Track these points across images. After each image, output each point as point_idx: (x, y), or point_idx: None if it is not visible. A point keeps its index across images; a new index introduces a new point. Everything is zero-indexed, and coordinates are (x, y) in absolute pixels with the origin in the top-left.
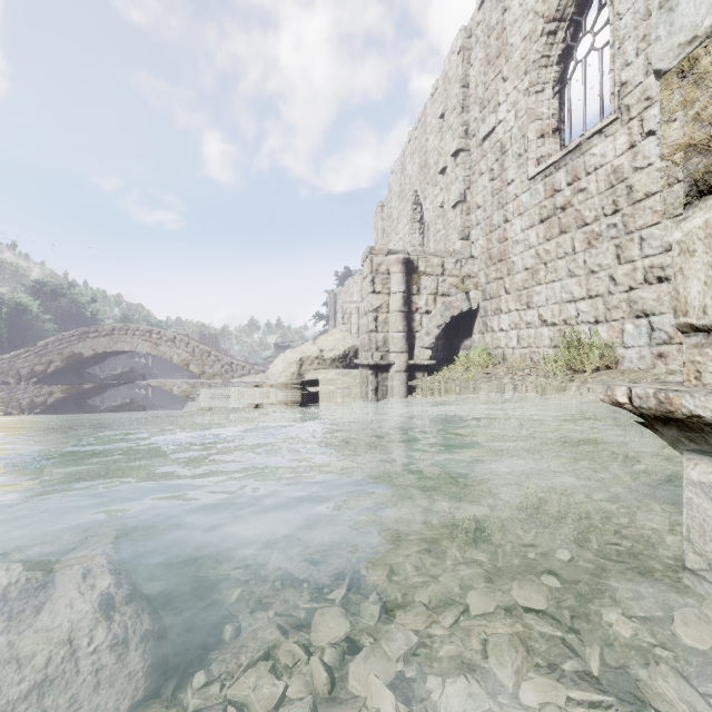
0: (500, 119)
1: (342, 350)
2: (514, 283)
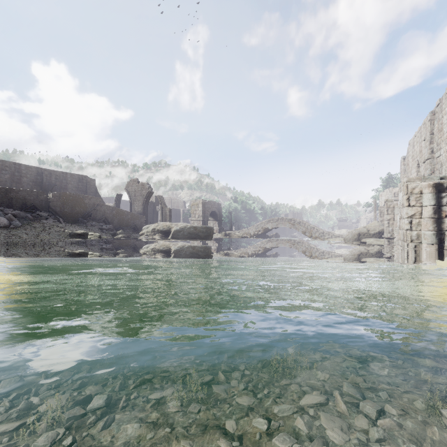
0: (441, 154)
1: (377, 231)
2: None
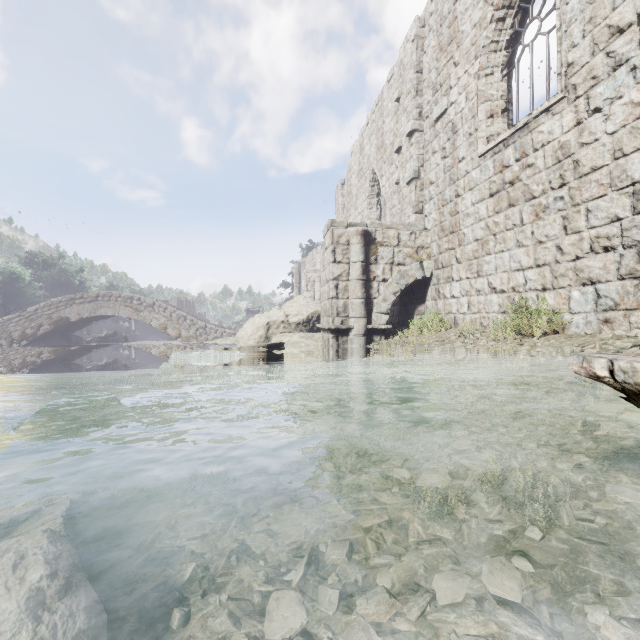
0: (451, 101)
1: (305, 315)
2: (465, 253)
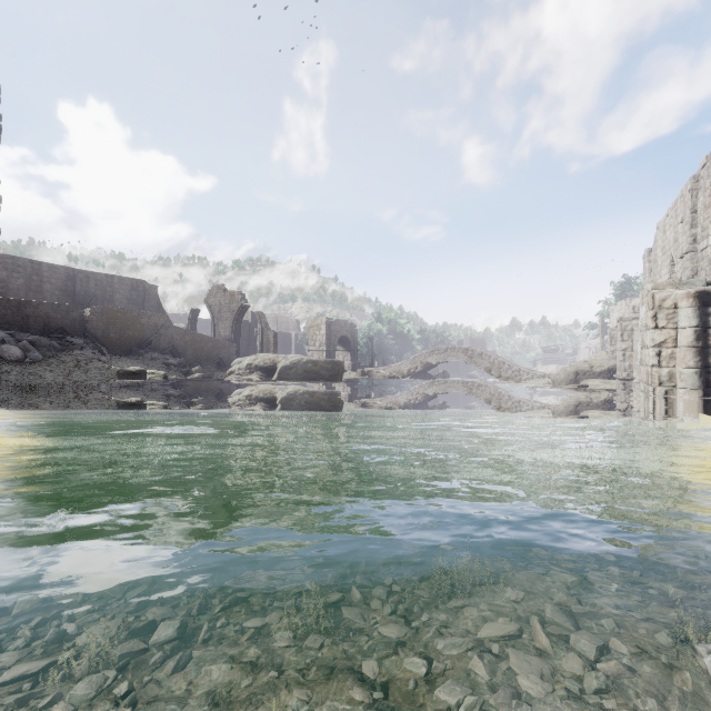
0: (708, 244)
1: (606, 367)
2: None
